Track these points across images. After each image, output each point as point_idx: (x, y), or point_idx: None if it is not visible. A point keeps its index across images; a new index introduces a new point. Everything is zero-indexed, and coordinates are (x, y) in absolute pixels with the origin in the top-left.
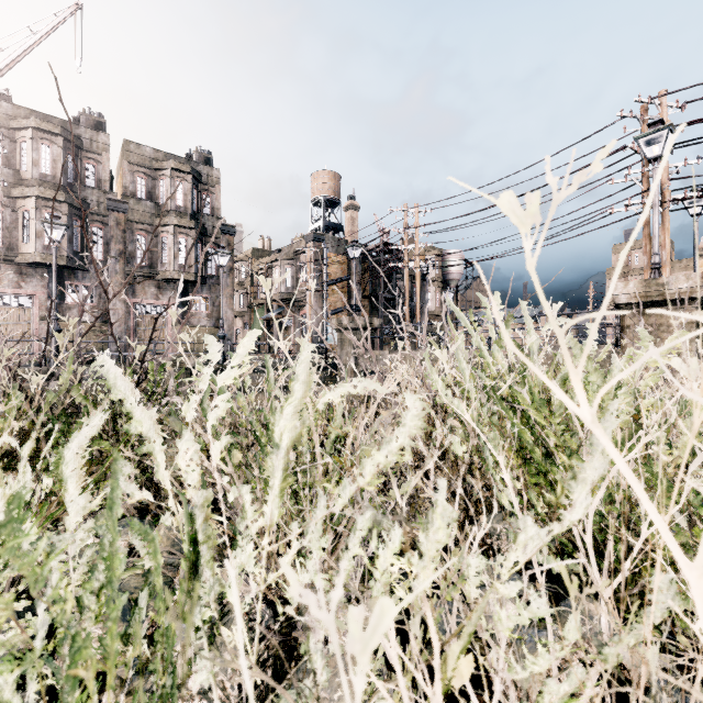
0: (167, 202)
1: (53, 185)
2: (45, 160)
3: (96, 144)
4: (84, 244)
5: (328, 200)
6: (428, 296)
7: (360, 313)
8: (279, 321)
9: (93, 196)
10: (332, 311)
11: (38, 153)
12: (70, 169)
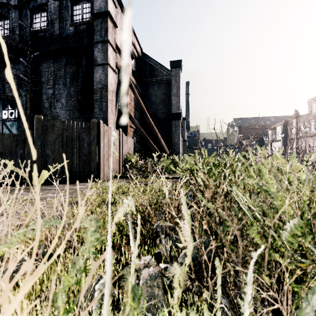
0: None
1: None
2: None
3: None
4: None
5: None
6: None
7: None
8: None
9: None
10: None
11: None
12: None
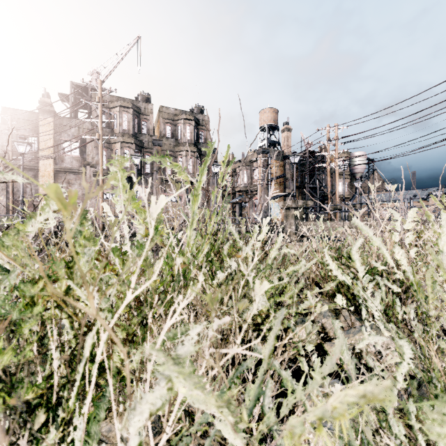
0: (181, 138)
1: (128, 134)
2: (125, 122)
3: (147, 110)
4: (141, 165)
5: (270, 126)
6: (339, 184)
7: (292, 198)
8: (240, 204)
9: (146, 138)
10: (274, 197)
11: (122, 119)
12: (135, 125)
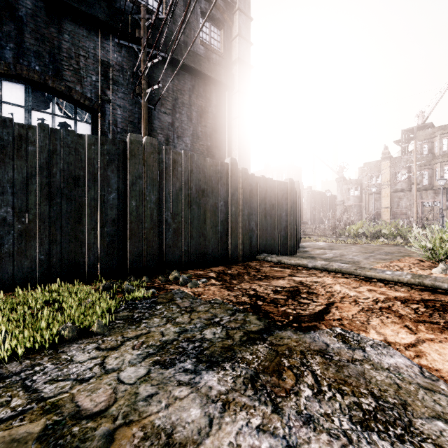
0: None
1: (447, 154)
2: (444, 145)
3: None
4: None
5: None
6: None
7: None
8: None
9: None
10: None
11: (441, 143)
12: None
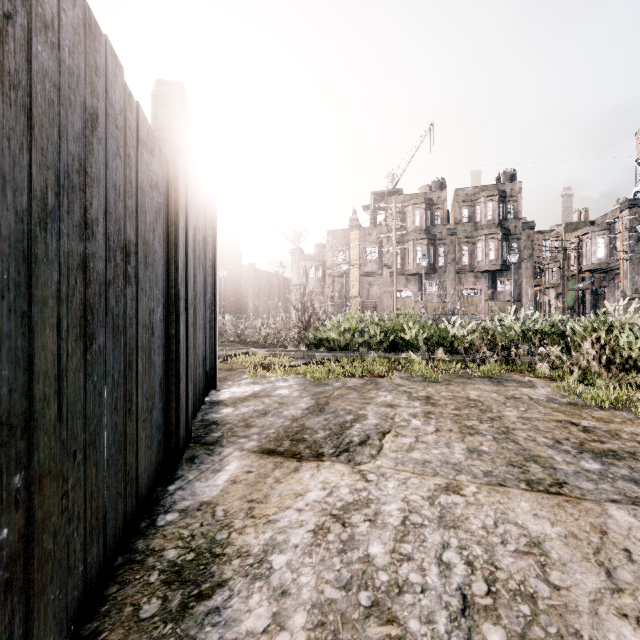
0: (481, 220)
1: (420, 231)
2: (417, 219)
3: (440, 199)
4: (434, 258)
5: None
6: None
7: None
8: (591, 290)
9: (439, 229)
10: None
11: (414, 216)
12: (428, 219)
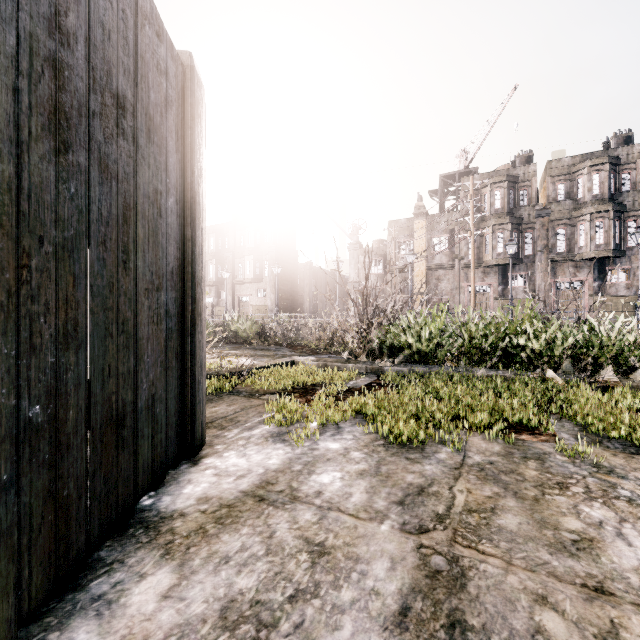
0: (583, 196)
1: (501, 214)
2: (497, 200)
3: (526, 175)
4: (519, 246)
5: None
6: None
7: None
8: None
9: (525, 211)
10: None
11: (493, 197)
12: (511, 199)
